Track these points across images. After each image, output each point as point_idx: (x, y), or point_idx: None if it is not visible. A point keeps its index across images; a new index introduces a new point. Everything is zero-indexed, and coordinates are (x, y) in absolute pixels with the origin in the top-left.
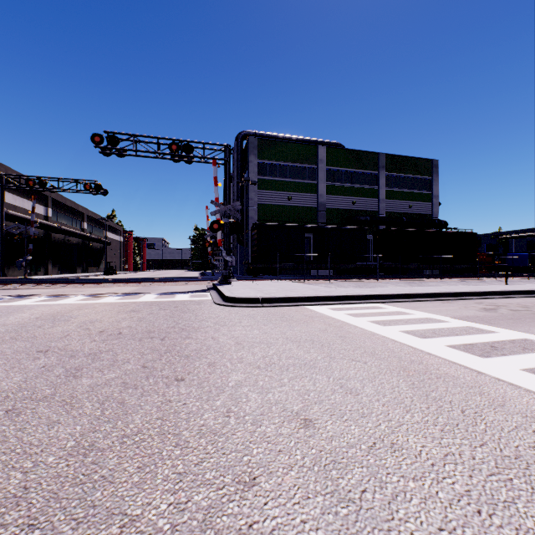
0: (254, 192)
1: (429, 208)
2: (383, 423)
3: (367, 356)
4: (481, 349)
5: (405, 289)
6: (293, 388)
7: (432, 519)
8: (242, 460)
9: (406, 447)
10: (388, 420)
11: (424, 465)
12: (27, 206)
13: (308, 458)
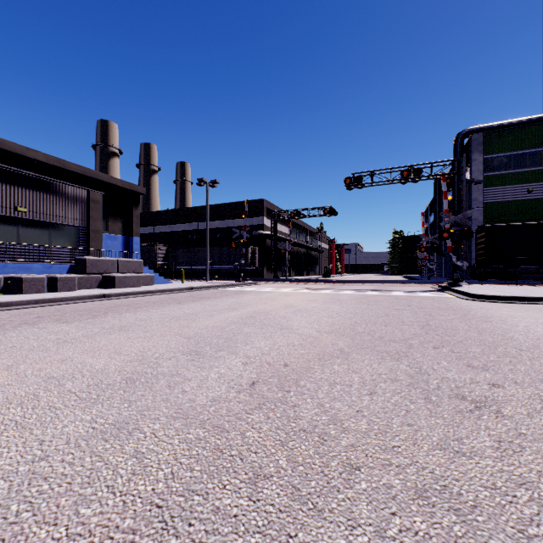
0: (478, 192)
1: None
2: None
3: None
4: None
5: None
6: None
7: None
8: None
9: None
10: None
11: None
12: (281, 229)
13: None
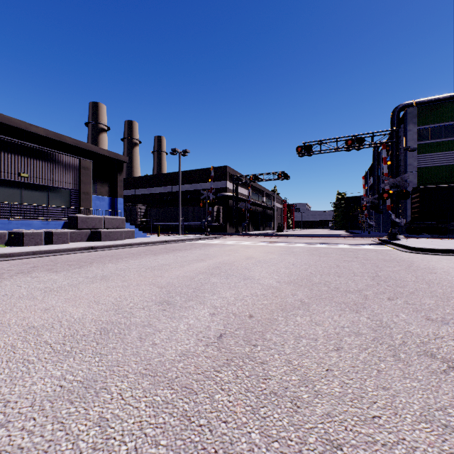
0: (413, 158)
1: None
2: None
3: None
4: None
5: None
6: None
7: None
8: None
9: None
10: None
11: None
12: (241, 191)
13: None
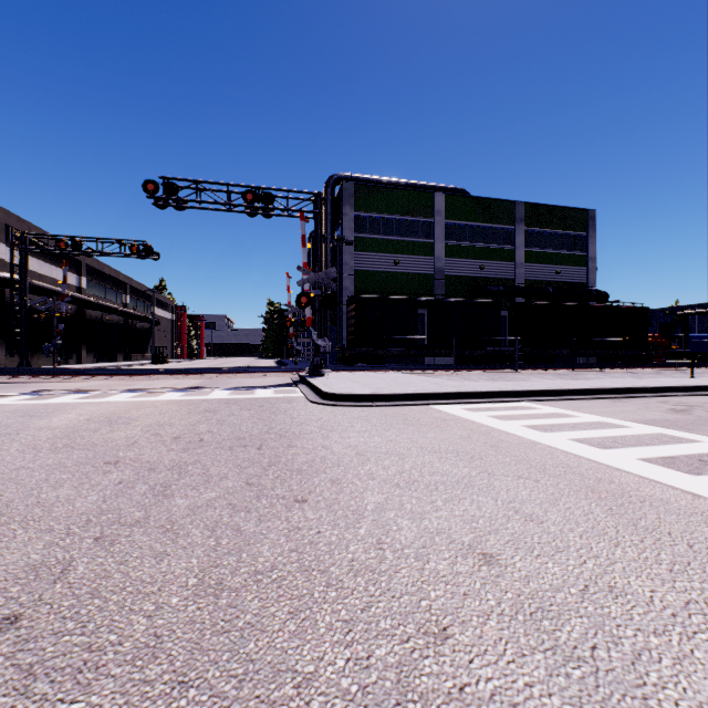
0: (350, 255)
1: (583, 275)
2: (588, 560)
3: (536, 472)
4: (688, 464)
5: (559, 383)
6: (453, 513)
7: (697, 685)
8: (420, 605)
9: (630, 592)
10: (594, 557)
11: (662, 615)
12: (55, 275)
13: (505, 604)
